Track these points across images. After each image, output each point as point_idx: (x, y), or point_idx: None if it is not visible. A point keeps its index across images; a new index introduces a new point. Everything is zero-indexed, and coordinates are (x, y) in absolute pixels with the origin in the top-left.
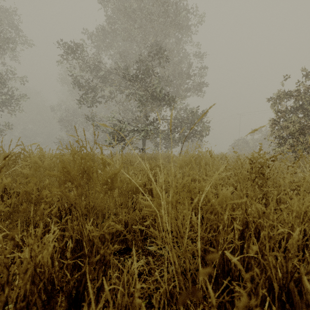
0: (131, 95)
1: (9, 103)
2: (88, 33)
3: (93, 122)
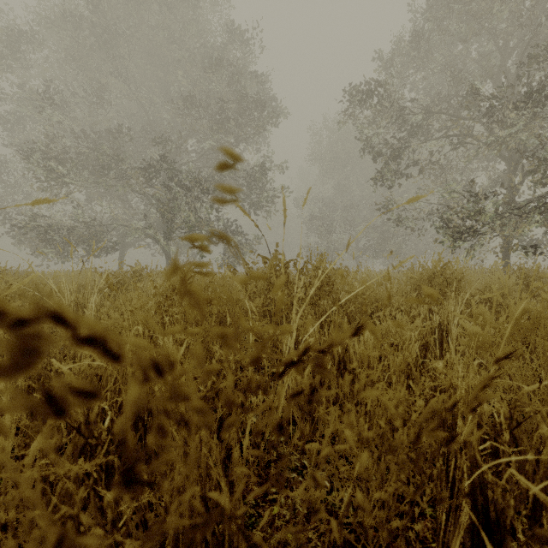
0: (492, 145)
1: (266, 202)
2: (382, 57)
3: (391, 214)
